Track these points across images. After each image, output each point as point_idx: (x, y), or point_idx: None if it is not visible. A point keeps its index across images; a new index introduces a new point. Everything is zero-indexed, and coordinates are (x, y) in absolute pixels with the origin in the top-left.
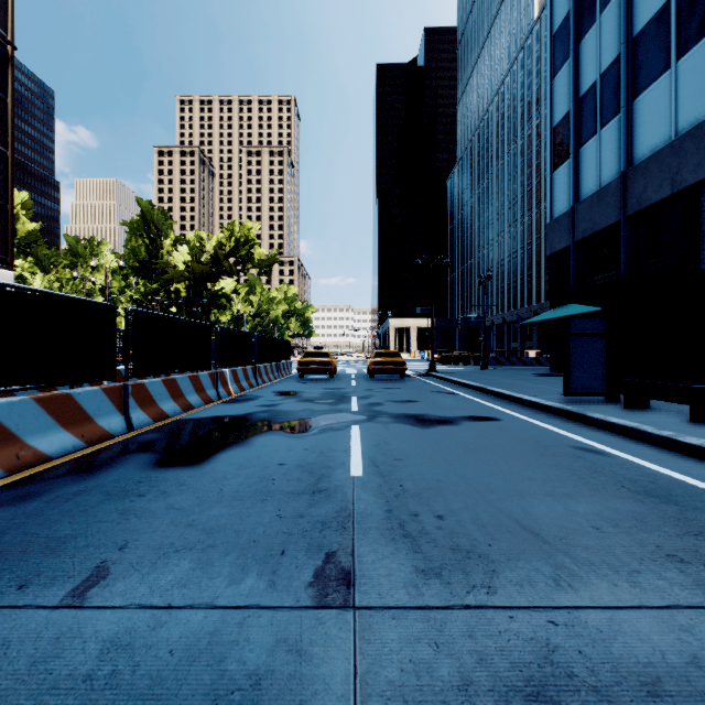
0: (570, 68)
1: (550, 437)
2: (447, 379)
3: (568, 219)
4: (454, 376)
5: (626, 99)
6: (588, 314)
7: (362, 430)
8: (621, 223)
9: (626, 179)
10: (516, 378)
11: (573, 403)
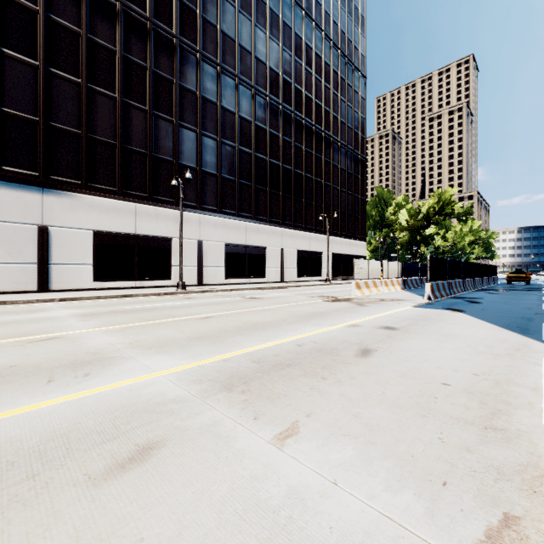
0: None
1: None
2: None
3: None
4: None
5: None
6: None
7: None
8: None
9: None
10: None
11: None
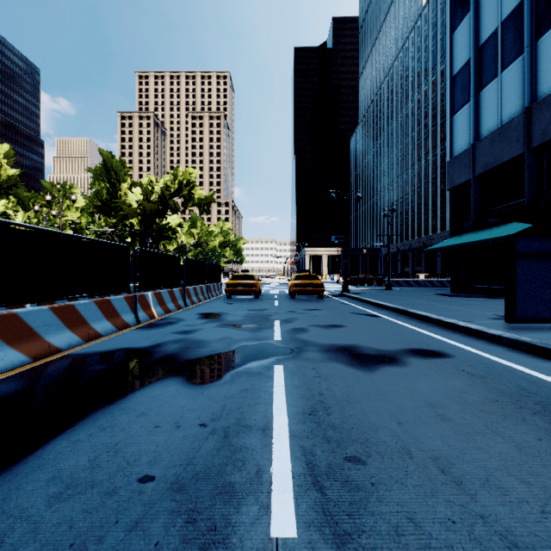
0: (469, 21)
1: (549, 393)
2: (362, 300)
3: (469, 156)
4: (367, 296)
5: (530, 39)
6: (497, 239)
7: (288, 375)
8: (525, 154)
9: (530, 113)
10: (425, 299)
11: (521, 332)
